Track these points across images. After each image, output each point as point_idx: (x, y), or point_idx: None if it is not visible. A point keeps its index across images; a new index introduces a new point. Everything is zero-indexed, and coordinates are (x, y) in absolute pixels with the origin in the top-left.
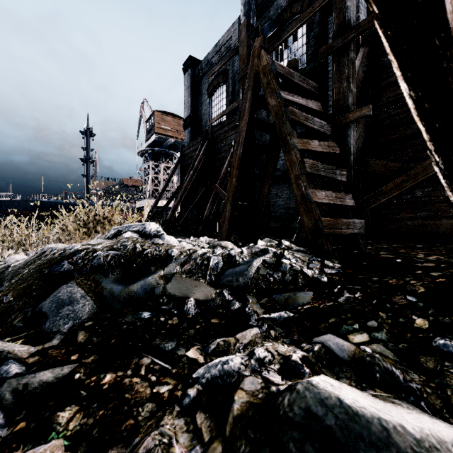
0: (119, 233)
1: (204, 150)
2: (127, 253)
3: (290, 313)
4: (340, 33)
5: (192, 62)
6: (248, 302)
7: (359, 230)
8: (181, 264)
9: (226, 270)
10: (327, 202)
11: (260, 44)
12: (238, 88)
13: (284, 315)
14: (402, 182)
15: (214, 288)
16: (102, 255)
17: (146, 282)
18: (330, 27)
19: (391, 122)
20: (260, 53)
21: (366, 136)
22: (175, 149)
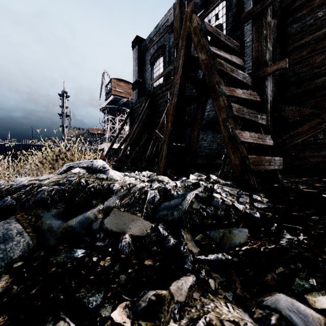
0: (70, 169)
1: (147, 105)
2: (71, 187)
3: (228, 256)
4: (258, 0)
5: (138, 40)
6: (182, 239)
7: (278, 166)
8: (121, 198)
9: (162, 204)
10: (252, 141)
11: (192, 9)
12: (173, 58)
13: (222, 258)
14: (317, 124)
15: (150, 222)
16: (47, 190)
17: (85, 216)
18: (245, 6)
19: (297, 78)
20: (191, 16)
21: (275, 91)
22: (127, 106)
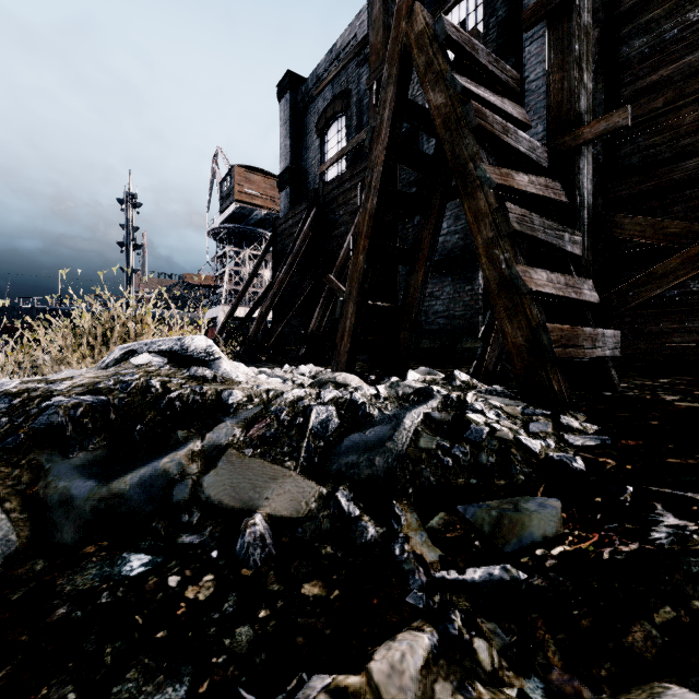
0: (129, 358)
1: (310, 222)
2: (126, 398)
3: (519, 573)
4: None
5: (291, 81)
6: (397, 525)
7: (612, 350)
8: (246, 423)
9: (346, 437)
10: (553, 292)
11: None
12: (366, 120)
13: (503, 577)
14: None
15: (317, 483)
16: (64, 406)
17: (156, 469)
18: (526, 2)
19: (642, 159)
20: (411, 9)
21: (594, 187)
22: (267, 227)
